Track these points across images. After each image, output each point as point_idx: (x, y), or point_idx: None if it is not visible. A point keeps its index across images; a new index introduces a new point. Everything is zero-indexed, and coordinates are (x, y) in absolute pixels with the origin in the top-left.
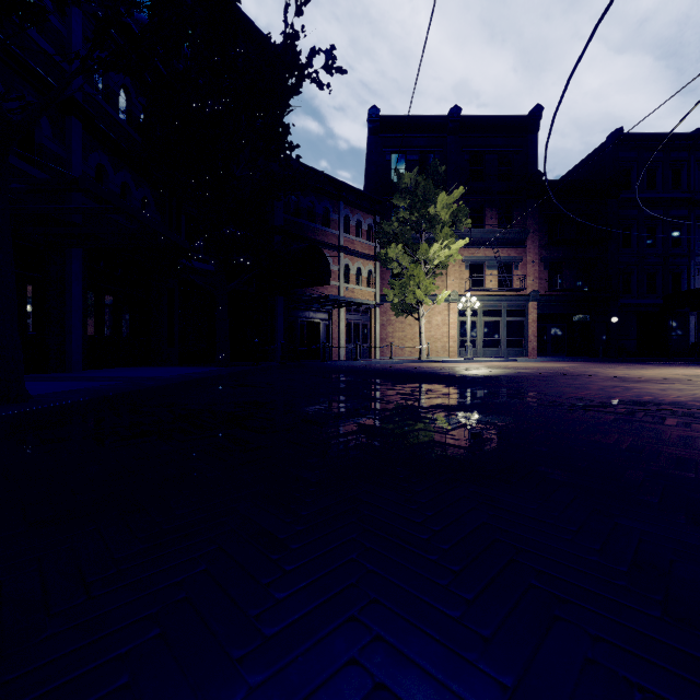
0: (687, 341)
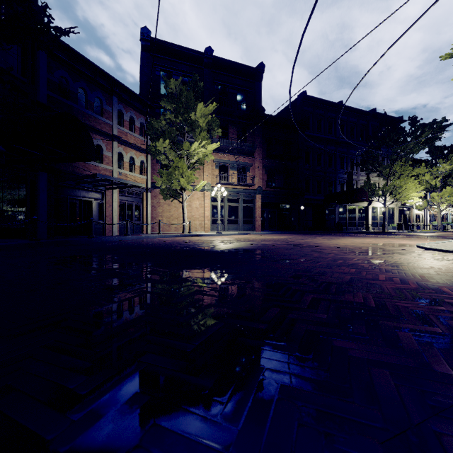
0: (335, 221)
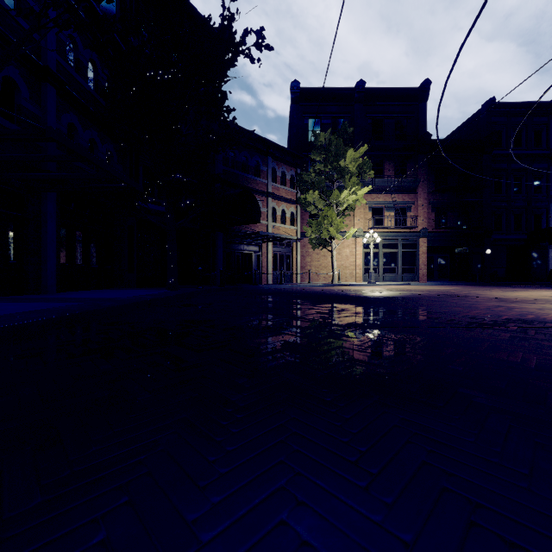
0: (546, 269)
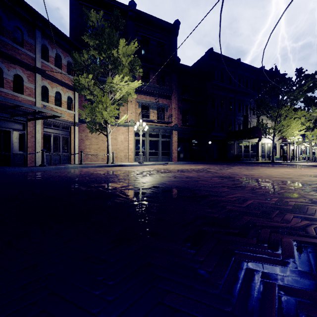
0: (234, 154)
